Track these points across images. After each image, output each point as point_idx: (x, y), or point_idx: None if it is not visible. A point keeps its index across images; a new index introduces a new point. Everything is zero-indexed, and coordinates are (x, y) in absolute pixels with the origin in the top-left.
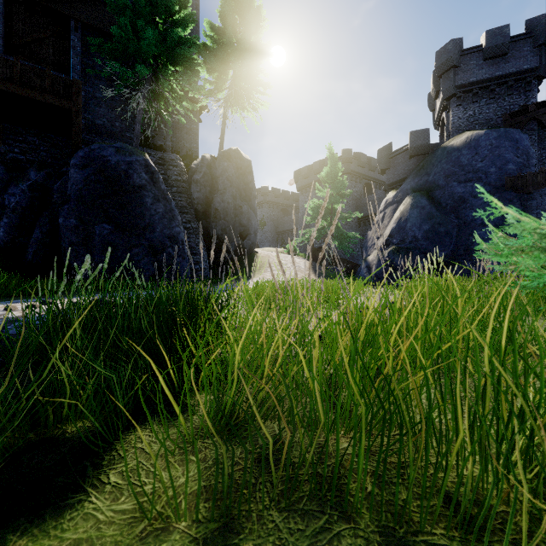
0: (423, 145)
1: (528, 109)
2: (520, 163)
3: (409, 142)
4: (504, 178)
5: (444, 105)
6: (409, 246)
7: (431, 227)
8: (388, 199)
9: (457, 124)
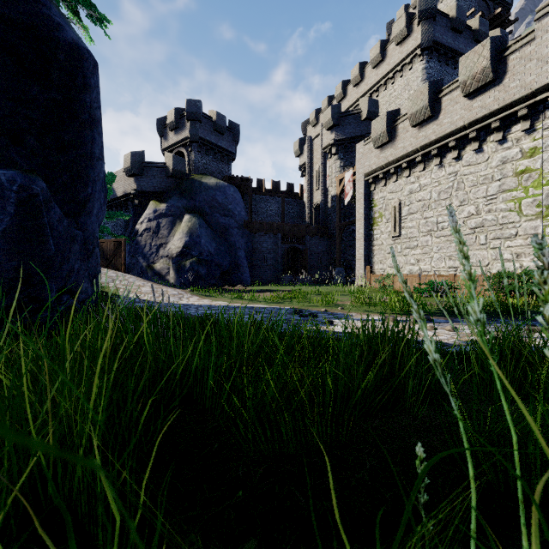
0: (182, 171)
1: (236, 178)
2: (245, 213)
3: (173, 164)
4: (242, 220)
5: (185, 143)
6: (207, 258)
7: (217, 245)
8: (158, 209)
9: (198, 166)
